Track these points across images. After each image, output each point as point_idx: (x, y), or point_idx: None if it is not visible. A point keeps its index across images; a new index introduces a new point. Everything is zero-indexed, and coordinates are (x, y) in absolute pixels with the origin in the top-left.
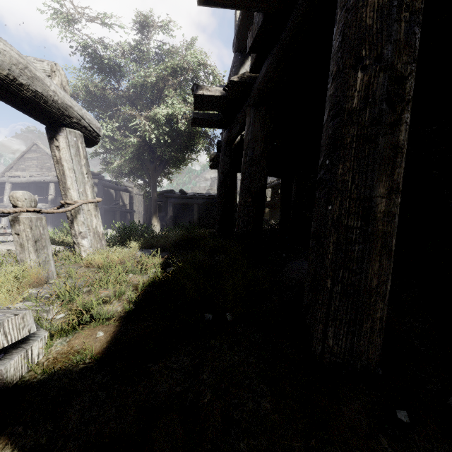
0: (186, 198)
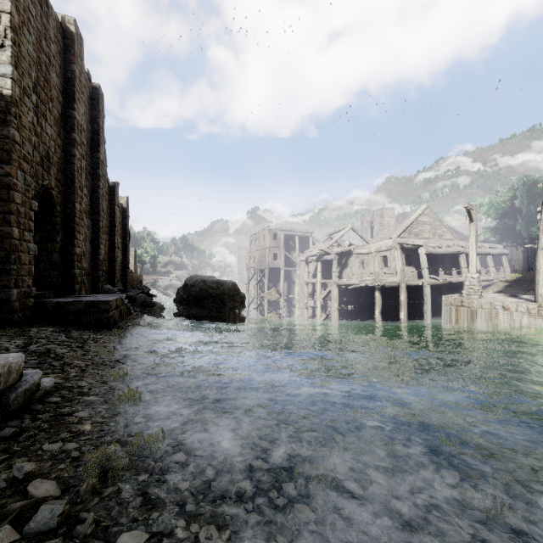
0: None
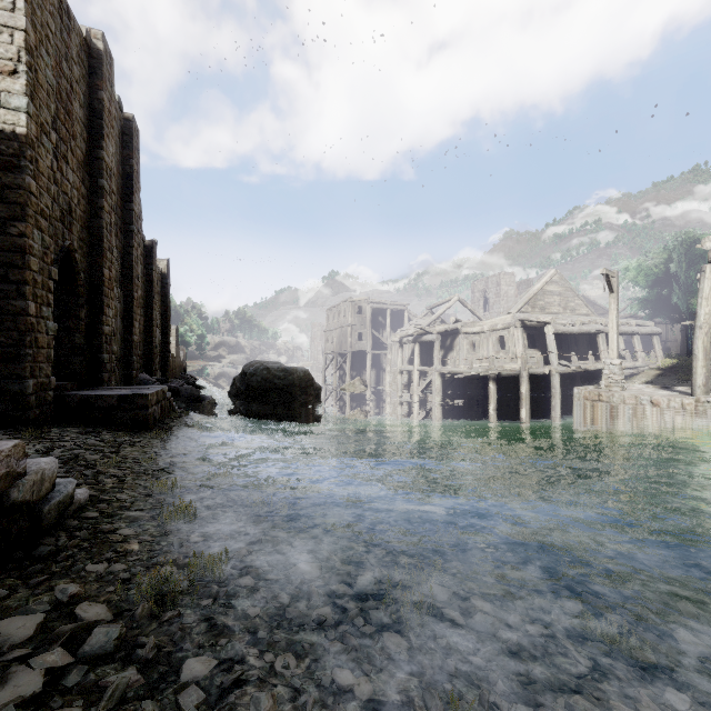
0: None
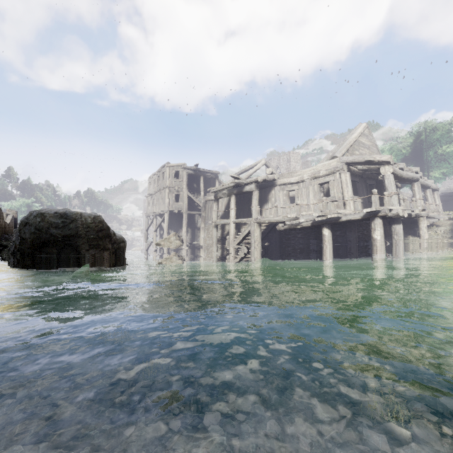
0: (448, 196)
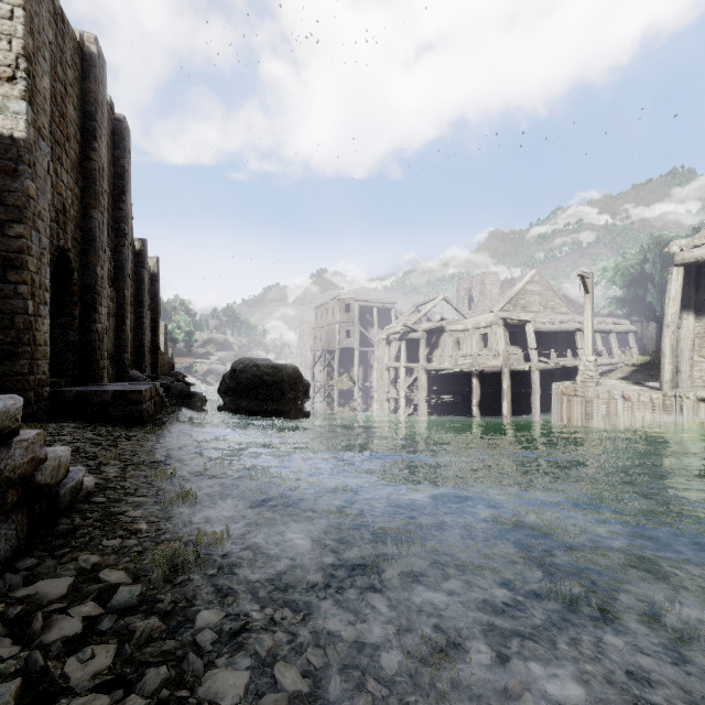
0: None
